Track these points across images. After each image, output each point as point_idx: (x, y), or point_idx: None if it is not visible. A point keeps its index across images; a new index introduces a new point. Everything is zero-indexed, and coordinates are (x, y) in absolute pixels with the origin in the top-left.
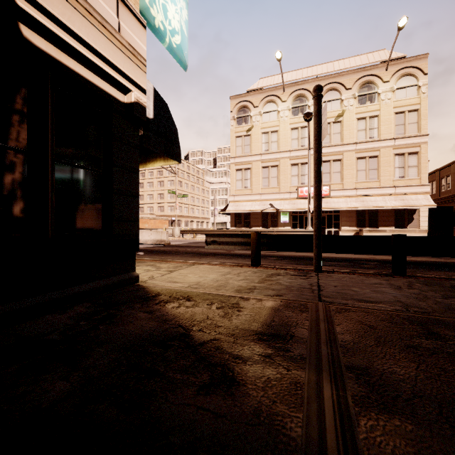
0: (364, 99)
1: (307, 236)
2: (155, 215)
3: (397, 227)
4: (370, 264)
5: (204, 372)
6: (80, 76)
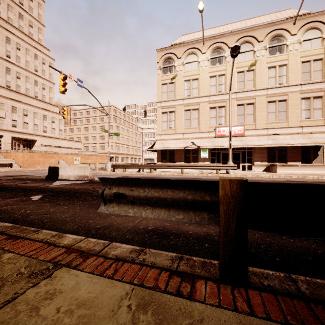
0: (274, 50)
1: None
2: (96, 153)
3: (303, 162)
4: None
5: None
6: None
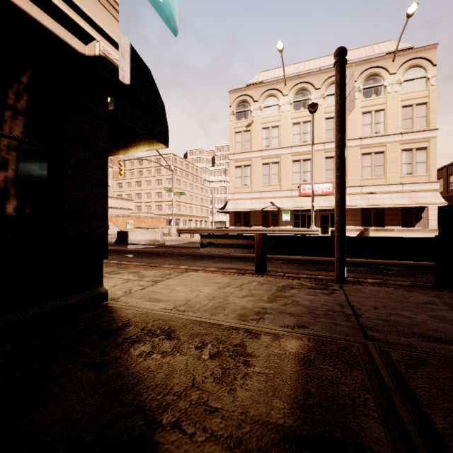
0: (369, 92)
1: (324, 237)
2: (152, 214)
3: (404, 226)
4: (394, 269)
5: None
6: None
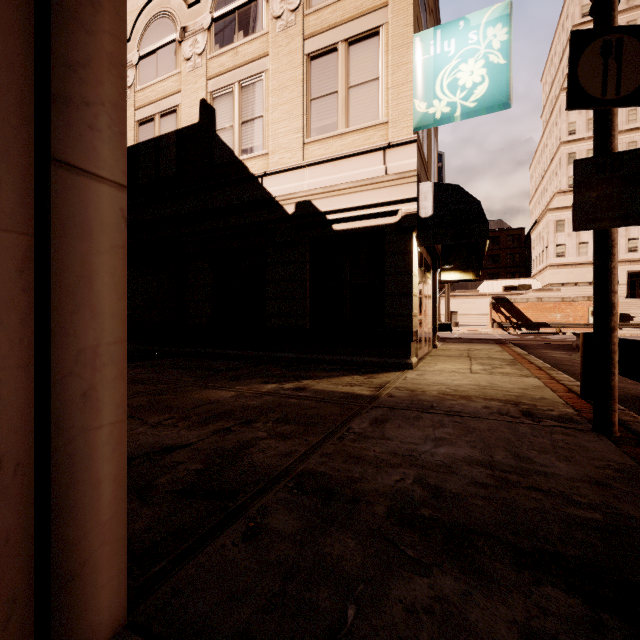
0: None
1: None
2: None
3: None
4: None
5: (275, 381)
6: (361, 228)
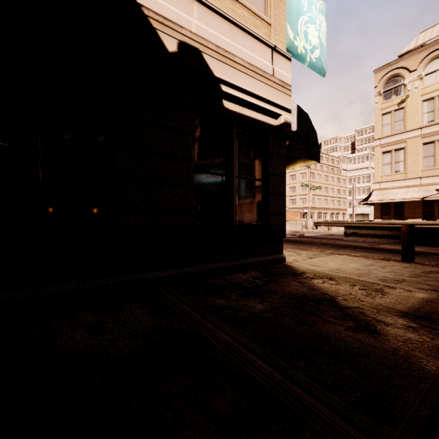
0: None
1: None
2: (287, 208)
3: None
4: None
5: (350, 322)
6: (250, 118)
